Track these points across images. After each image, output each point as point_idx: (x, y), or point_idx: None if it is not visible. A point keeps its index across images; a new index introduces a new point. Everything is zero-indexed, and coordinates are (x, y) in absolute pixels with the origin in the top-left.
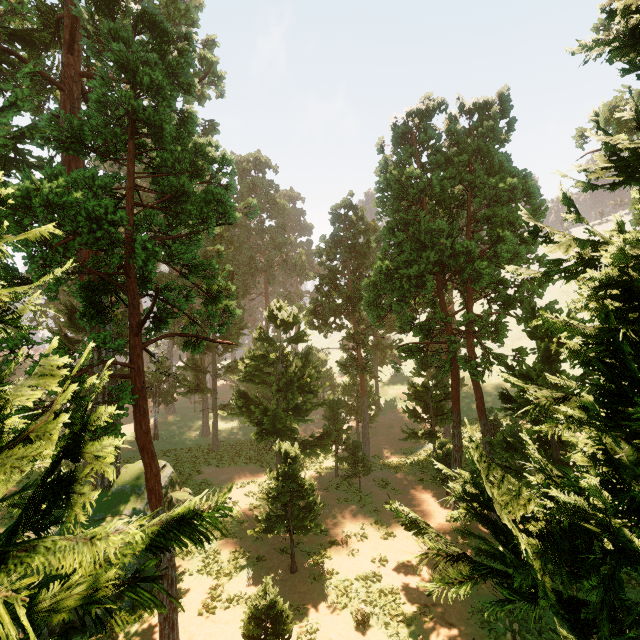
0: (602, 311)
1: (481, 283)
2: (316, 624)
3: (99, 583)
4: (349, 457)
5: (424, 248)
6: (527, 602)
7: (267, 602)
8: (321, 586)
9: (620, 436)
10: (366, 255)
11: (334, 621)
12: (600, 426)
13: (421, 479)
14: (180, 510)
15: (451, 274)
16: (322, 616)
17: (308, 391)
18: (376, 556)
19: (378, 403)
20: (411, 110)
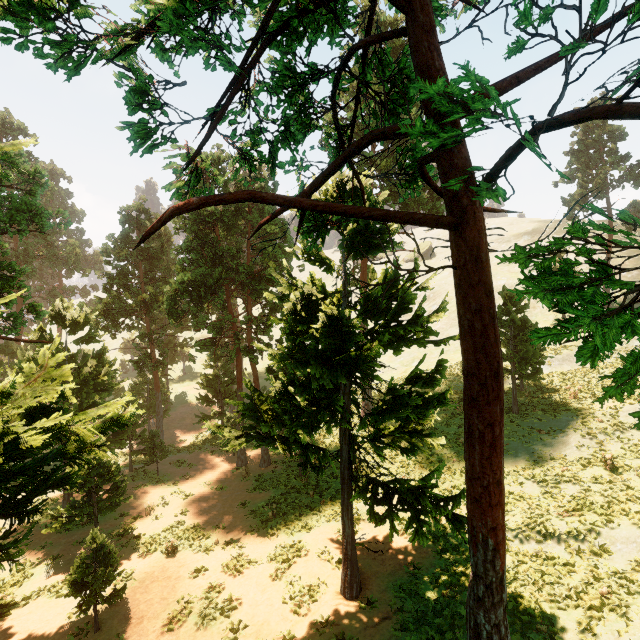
0: (289, 318)
1: (257, 295)
2: (131, 571)
3: (84, 442)
4: (146, 447)
5: (216, 265)
6: (269, 443)
7: (97, 546)
8: (130, 548)
9: (294, 361)
10: (160, 259)
11: (147, 562)
12: (288, 358)
13: (213, 451)
14: (111, 415)
15: (236, 286)
16: (135, 564)
17: (104, 389)
18: (178, 512)
19: (169, 400)
20: (206, 155)
